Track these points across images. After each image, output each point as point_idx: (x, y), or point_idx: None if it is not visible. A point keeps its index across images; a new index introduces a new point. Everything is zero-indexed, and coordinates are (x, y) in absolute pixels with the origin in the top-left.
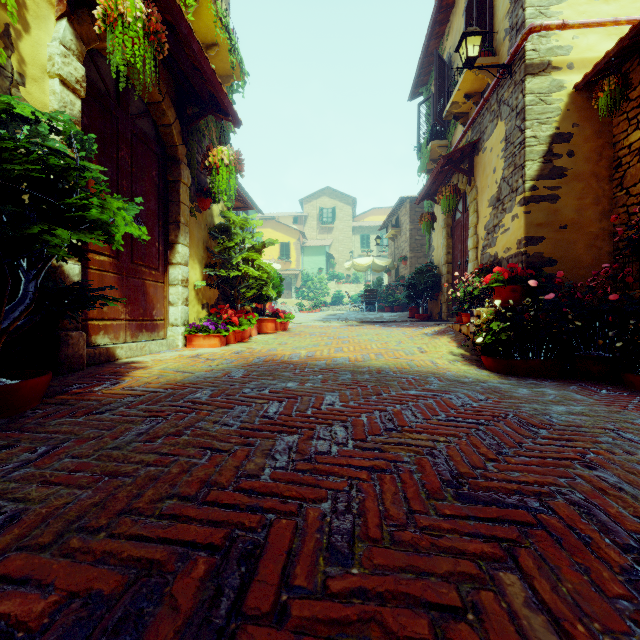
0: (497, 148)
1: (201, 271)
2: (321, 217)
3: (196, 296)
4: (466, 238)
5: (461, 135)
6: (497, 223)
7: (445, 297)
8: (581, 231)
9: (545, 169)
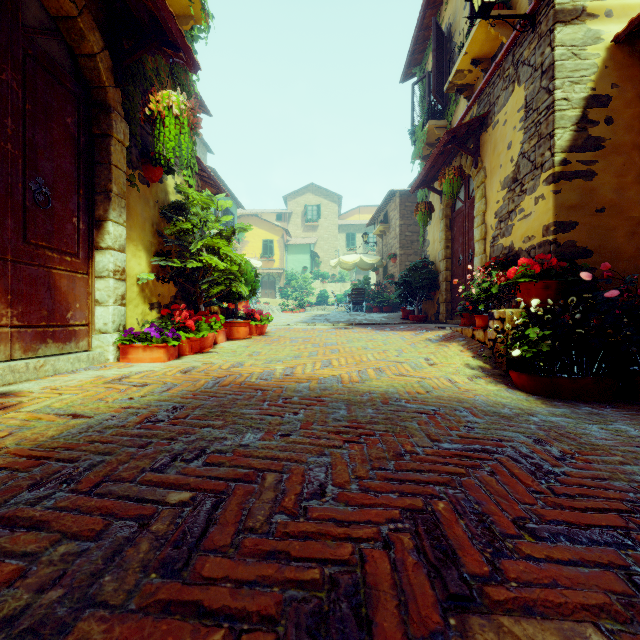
0: (513, 119)
1: (149, 261)
2: (306, 214)
3: (140, 293)
4: (469, 229)
5: (464, 111)
6: (513, 208)
7: (443, 296)
8: (621, 215)
9: (578, 139)
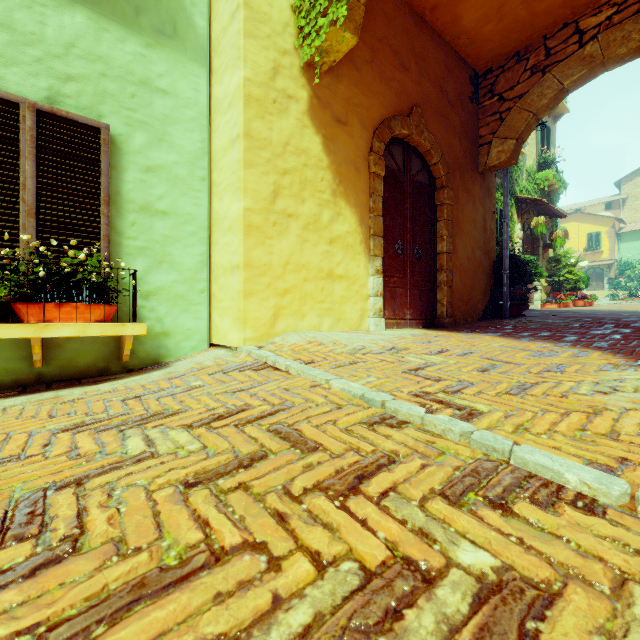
0: None
1: (544, 279)
2: None
3: (542, 289)
4: None
5: None
6: None
7: None
8: None
9: None
